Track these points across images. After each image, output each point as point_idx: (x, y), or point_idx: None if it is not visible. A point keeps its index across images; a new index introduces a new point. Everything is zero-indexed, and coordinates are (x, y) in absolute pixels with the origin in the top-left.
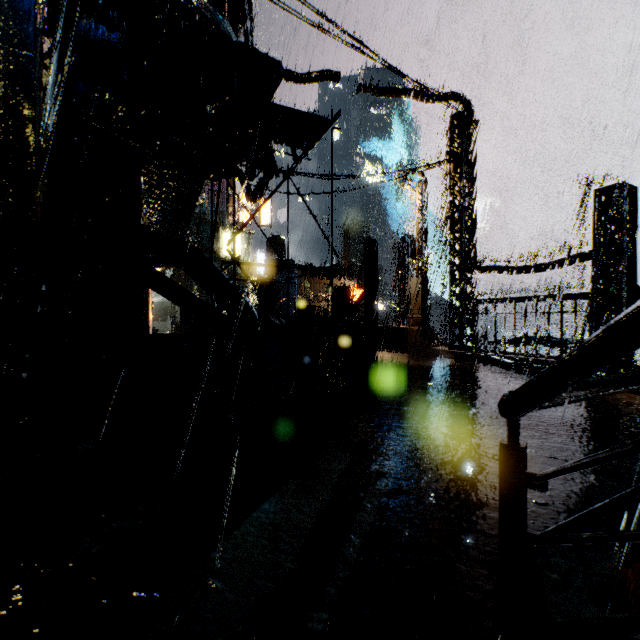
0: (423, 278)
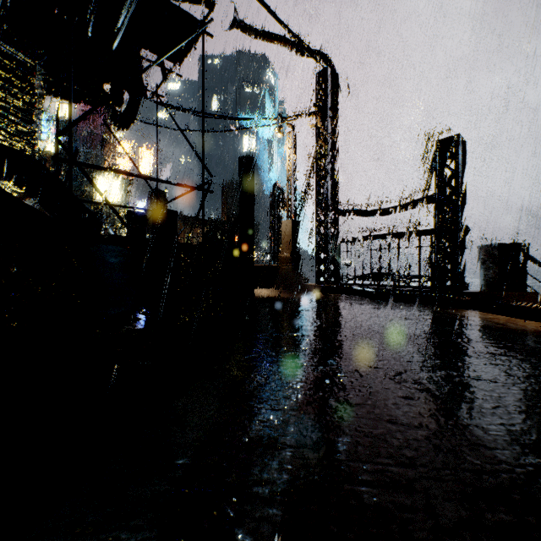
0: (293, 220)
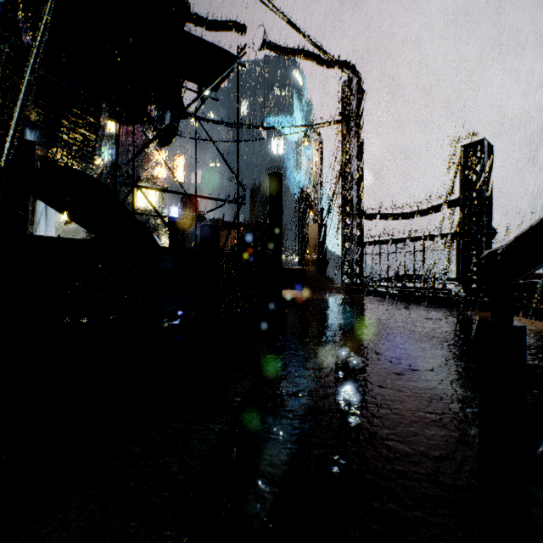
0: (319, 224)
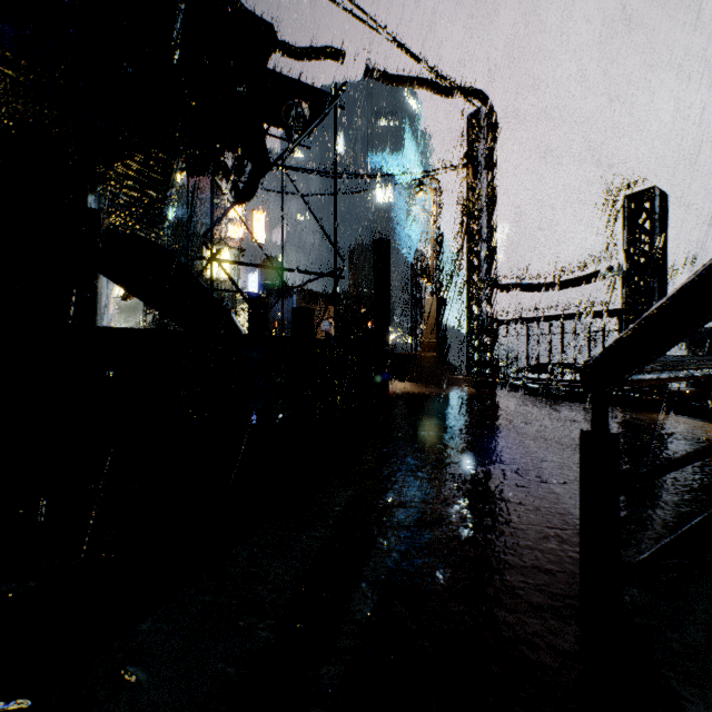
0: (438, 298)
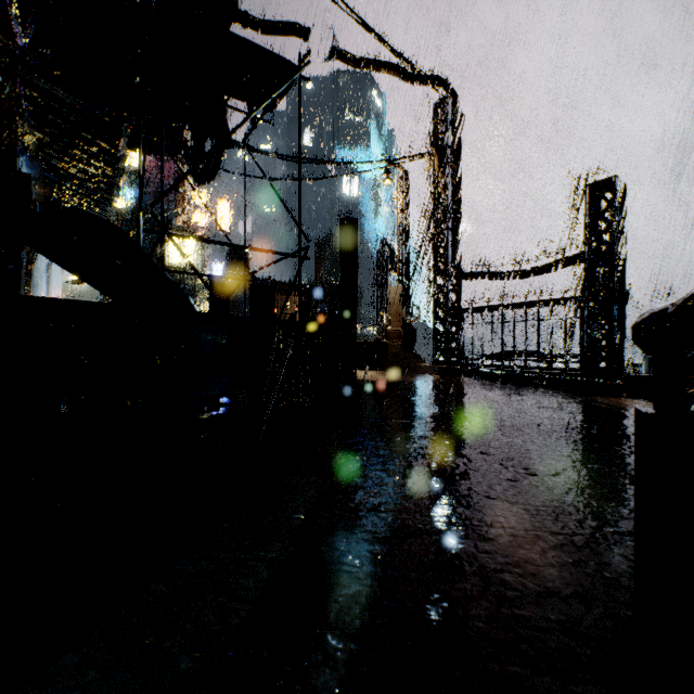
0: (404, 286)
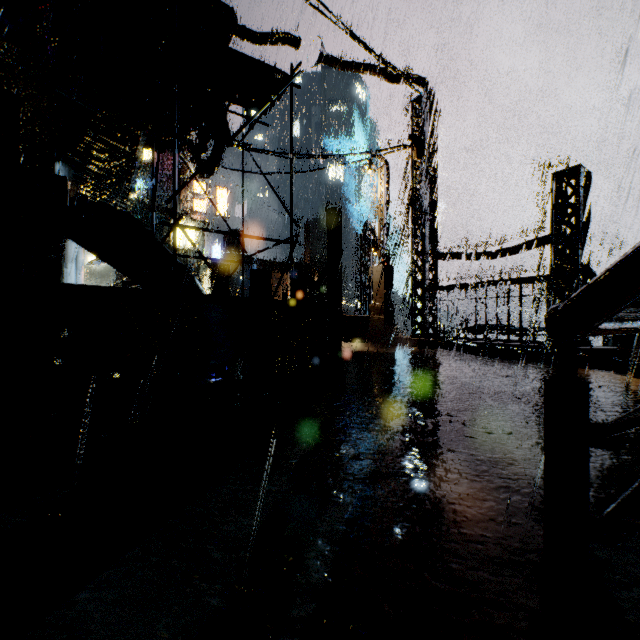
0: (385, 265)
